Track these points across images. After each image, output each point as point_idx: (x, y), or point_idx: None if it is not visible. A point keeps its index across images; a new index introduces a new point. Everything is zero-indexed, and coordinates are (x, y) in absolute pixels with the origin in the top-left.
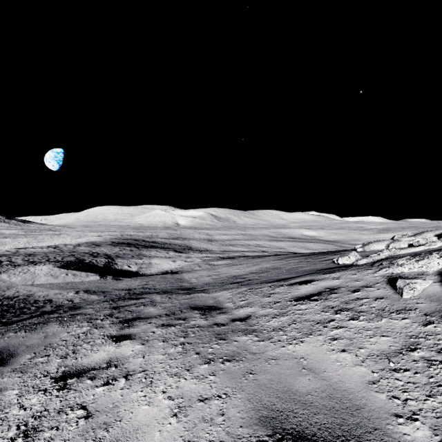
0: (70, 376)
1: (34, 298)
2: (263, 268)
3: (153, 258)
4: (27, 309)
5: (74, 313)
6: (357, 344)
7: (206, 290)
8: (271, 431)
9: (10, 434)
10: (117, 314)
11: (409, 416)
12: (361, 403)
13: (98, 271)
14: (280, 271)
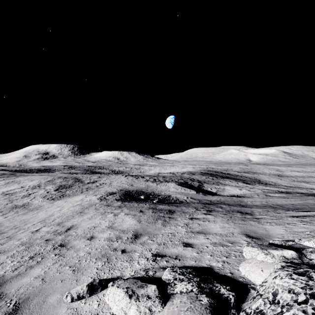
0: (193, 218)
1: (171, 197)
2: (304, 203)
3: (226, 186)
4: (170, 200)
5: (188, 205)
6: (291, 229)
7: (251, 207)
8: (242, 233)
9: (182, 224)
10: (205, 208)
11: (280, 238)
12: (272, 236)
13: (194, 189)
14: (314, 206)
